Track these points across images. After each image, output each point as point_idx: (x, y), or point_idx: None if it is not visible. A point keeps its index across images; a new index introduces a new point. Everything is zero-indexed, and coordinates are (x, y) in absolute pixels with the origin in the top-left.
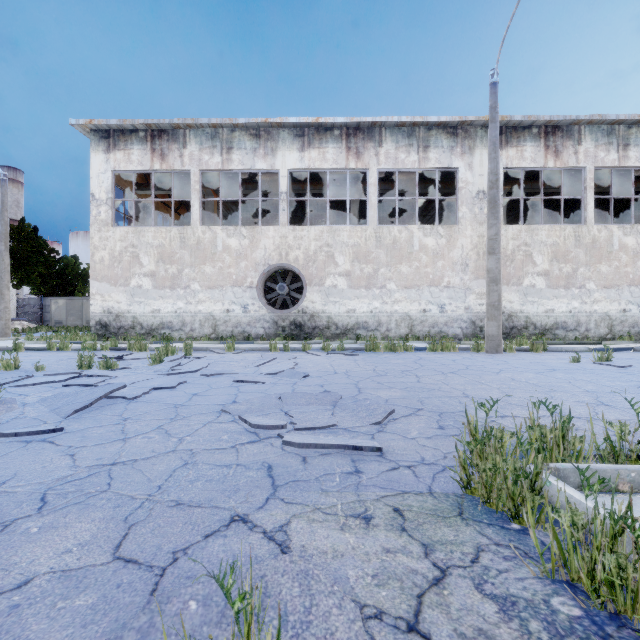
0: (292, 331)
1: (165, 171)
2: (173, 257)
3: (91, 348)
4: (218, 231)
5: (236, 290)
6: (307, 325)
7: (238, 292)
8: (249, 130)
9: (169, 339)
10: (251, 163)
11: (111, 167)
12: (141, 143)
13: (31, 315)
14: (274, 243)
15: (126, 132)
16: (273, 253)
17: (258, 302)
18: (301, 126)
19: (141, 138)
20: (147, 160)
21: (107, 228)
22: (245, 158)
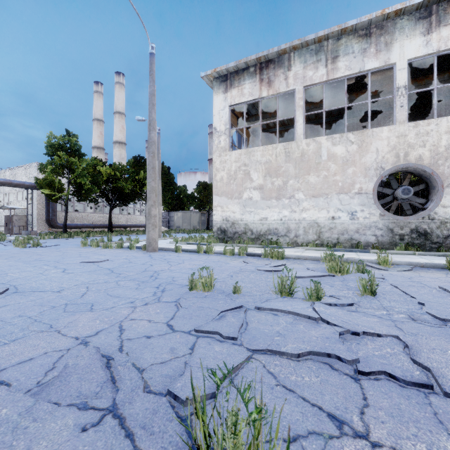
0: (413, 240)
1: (270, 96)
2: (278, 171)
3: (230, 253)
4: (322, 141)
5: (342, 197)
6: (435, 233)
7: (344, 199)
8: (357, 32)
9: (277, 244)
10: (359, 65)
11: (228, 103)
12: (251, 77)
13: (164, 222)
14: (388, 144)
15: (239, 72)
16: (387, 155)
17: (368, 208)
18: (427, 5)
19: (251, 73)
20: (256, 90)
21: (225, 153)
22: (352, 62)
